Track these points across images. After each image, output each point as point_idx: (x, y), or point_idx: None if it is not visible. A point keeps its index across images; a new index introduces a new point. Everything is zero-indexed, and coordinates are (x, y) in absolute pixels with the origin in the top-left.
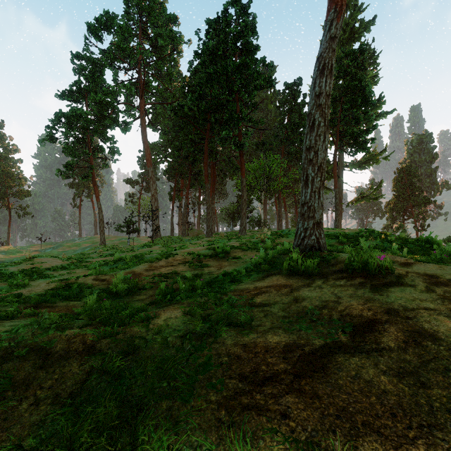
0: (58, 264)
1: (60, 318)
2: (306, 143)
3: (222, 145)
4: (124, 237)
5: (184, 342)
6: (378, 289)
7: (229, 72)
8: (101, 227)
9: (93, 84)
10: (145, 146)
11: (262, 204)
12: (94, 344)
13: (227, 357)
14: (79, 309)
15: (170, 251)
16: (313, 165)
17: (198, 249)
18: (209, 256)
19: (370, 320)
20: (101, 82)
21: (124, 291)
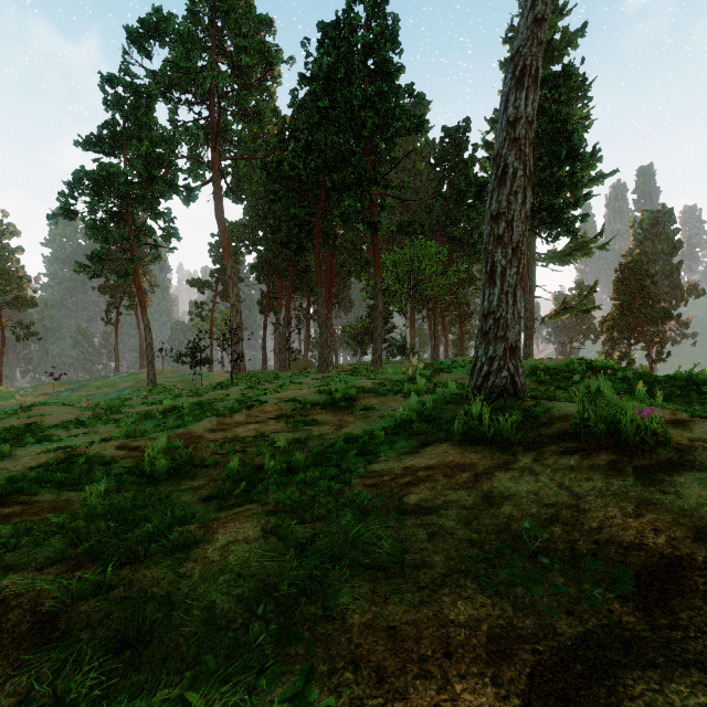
0: (71, 417)
1: (11, 541)
2: (491, 207)
3: (344, 224)
4: (187, 373)
5: (250, 624)
6: (652, 479)
7: (355, 107)
8: (150, 356)
9: (136, 125)
10: (221, 227)
11: (408, 320)
12: (57, 613)
13: (351, 672)
14: (60, 517)
15: (256, 397)
16: (504, 246)
17: (303, 393)
18: (322, 404)
19: (668, 561)
20: (149, 123)
21: (165, 471)
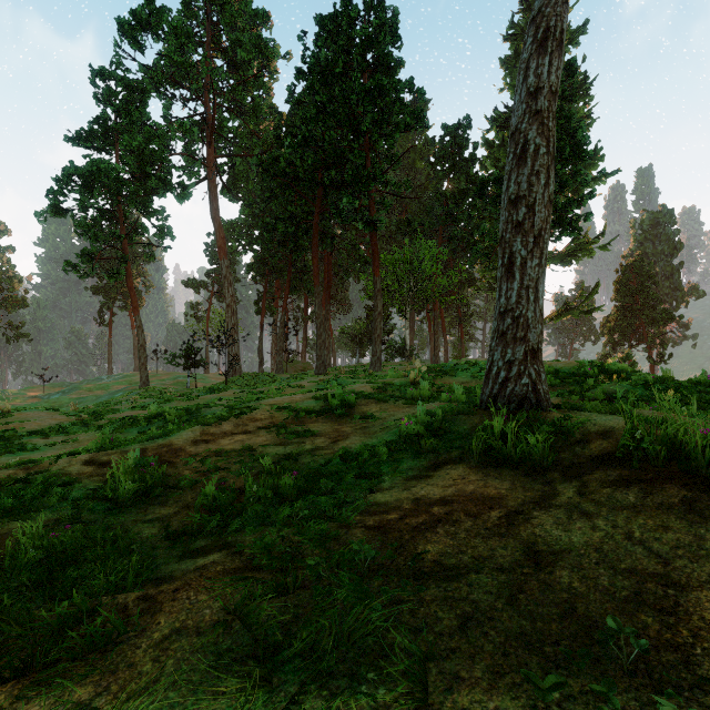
0: (53, 423)
1: None
2: (508, 190)
3: (342, 222)
4: (182, 375)
5: None
6: None
7: (353, 100)
8: (142, 358)
9: (128, 120)
10: (216, 226)
11: (407, 321)
12: None
13: None
14: None
15: (247, 402)
16: (524, 234)
17: (297, 399)
18: (317, 412)
19: None
20: (141, 118)
21: (131, 495)
